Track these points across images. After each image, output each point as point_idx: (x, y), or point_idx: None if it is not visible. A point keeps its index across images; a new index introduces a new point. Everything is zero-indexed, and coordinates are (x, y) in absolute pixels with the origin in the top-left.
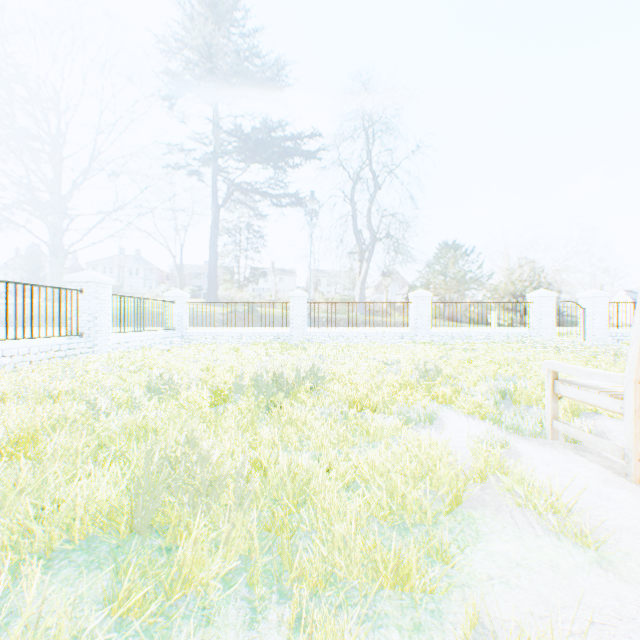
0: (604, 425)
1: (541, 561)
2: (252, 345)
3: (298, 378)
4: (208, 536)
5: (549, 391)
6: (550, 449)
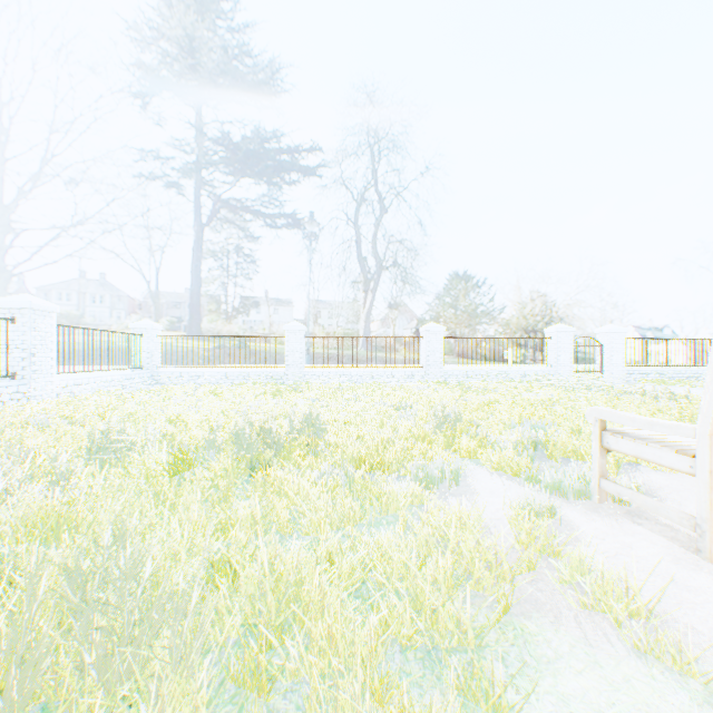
0: (651, 480)
1: (635, 707)
2: (239, 387)
3: (291, 430)
4: (132, 711)
5: (596, 444)
6: (601, 516)
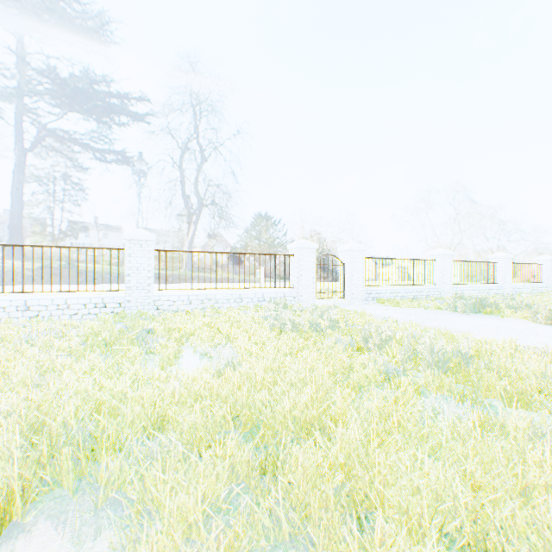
0: None
1: None
2: None
3: None
4: None
5: None
6: None
